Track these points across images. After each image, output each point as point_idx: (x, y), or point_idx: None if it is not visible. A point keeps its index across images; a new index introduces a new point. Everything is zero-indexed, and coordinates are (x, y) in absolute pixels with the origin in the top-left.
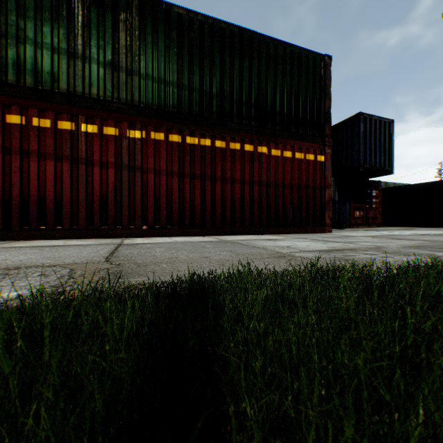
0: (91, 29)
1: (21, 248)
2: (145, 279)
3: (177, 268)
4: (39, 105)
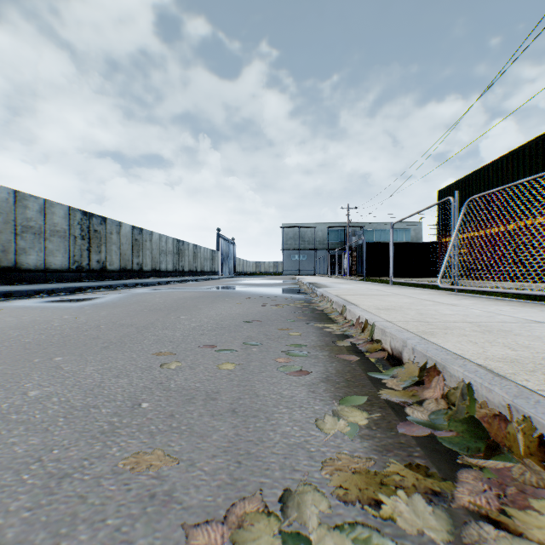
0: (493, 184)
1: None
2: None
3: None
4: (480, 226)
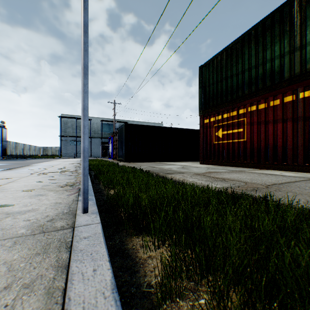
0: (305, 23)
1: (253, 173)
2: (256, 194)
3: (289, 196)
4: (272, 94)
